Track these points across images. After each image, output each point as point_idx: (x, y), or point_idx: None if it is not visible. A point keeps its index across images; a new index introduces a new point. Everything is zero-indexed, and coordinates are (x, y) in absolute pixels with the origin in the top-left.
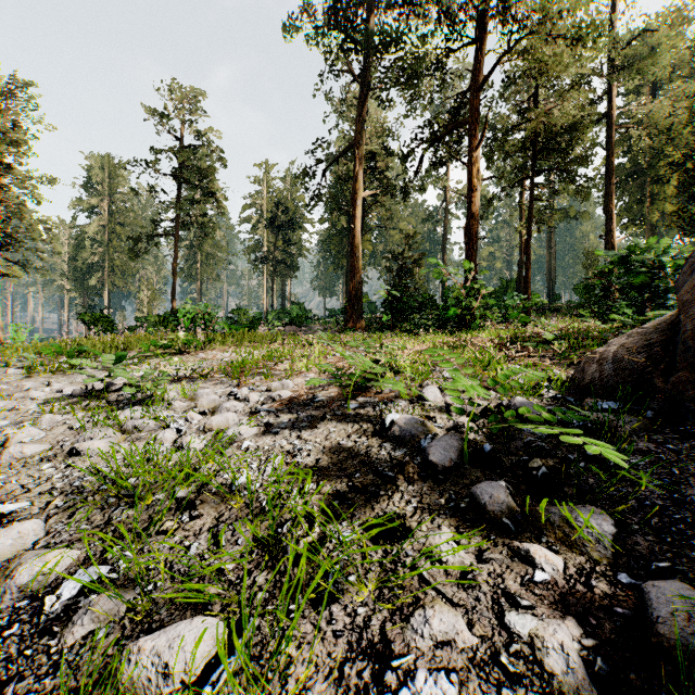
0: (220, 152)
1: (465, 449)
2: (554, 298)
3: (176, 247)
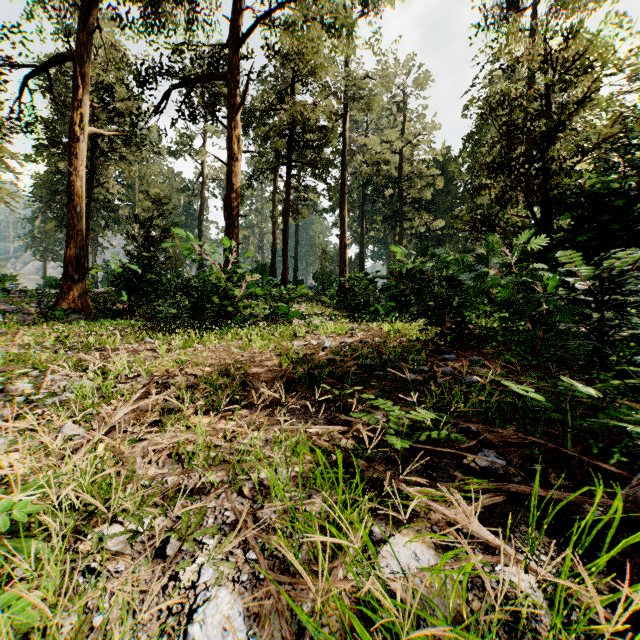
0: None
1: None
2: (299, 283)
3: None
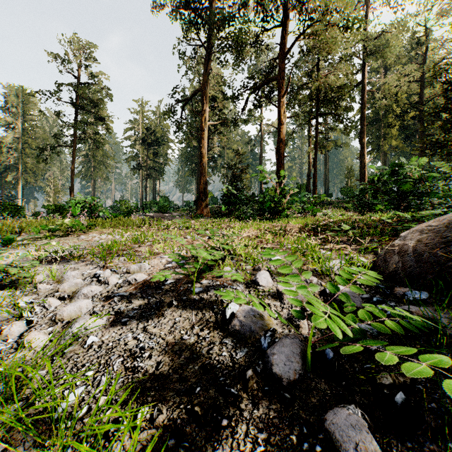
0: (107, 89)
1: (308, 357)
2: (328, 196)
3: (73, 155)
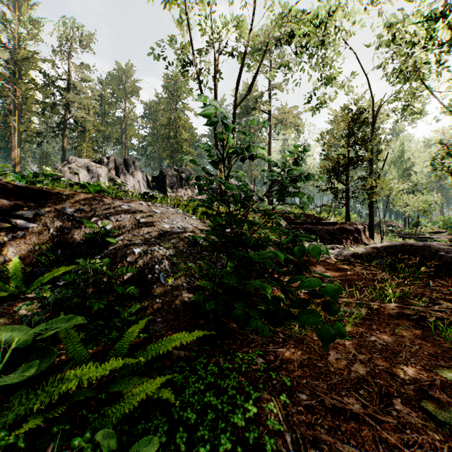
0: None
1: None
2: None
3: None
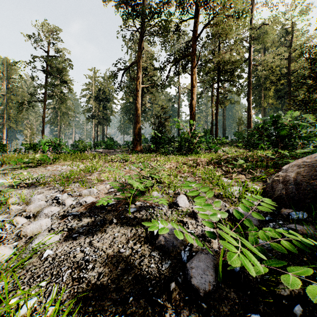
0: (69, 60)
1: (220, 270)
2: (225, 137)
3: (44, 107)
